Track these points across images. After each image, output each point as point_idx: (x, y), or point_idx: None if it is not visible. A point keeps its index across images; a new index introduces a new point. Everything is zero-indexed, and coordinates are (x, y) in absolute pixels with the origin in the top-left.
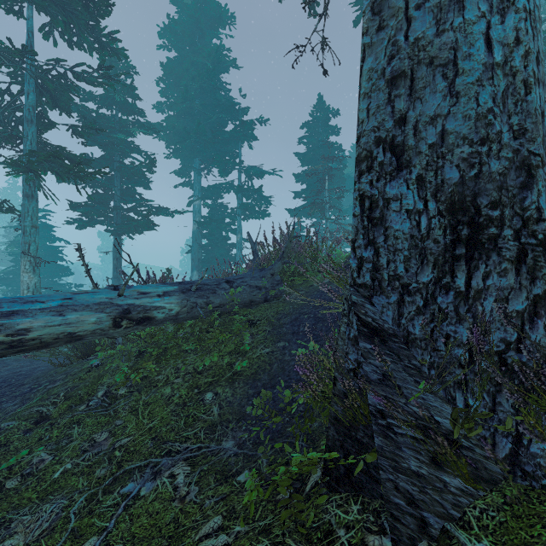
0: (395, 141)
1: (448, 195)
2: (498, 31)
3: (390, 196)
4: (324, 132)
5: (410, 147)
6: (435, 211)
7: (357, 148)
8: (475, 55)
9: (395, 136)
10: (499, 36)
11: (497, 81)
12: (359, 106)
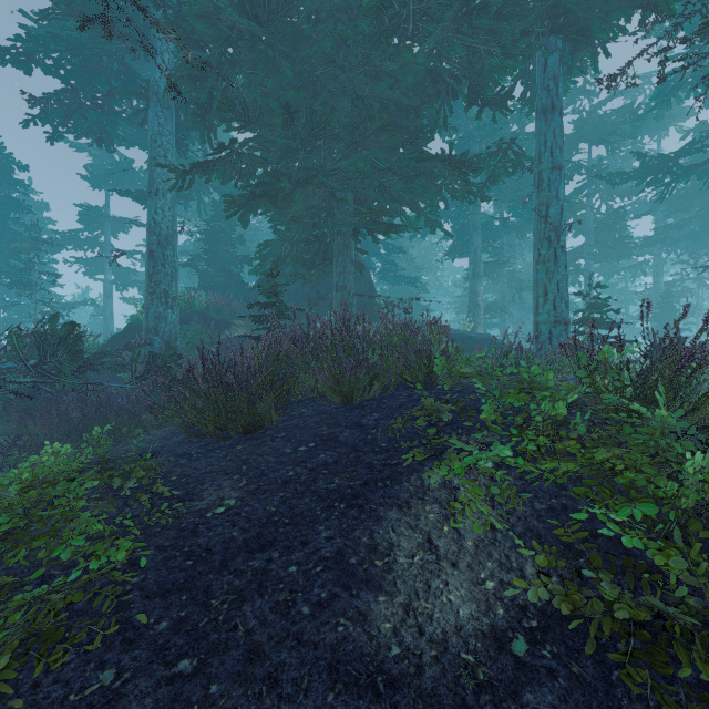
0: (156, 329)
1: (166, 341)
2: (173, 317)
3: (155, 339)
4: (5, 183)
5: (159, 331)
6: (164, 343)
7: (148, 328)
8: (170, 319)
9: (156, 328)
10: (173, 317)
11: (173, 324)
12: (148, 319)
